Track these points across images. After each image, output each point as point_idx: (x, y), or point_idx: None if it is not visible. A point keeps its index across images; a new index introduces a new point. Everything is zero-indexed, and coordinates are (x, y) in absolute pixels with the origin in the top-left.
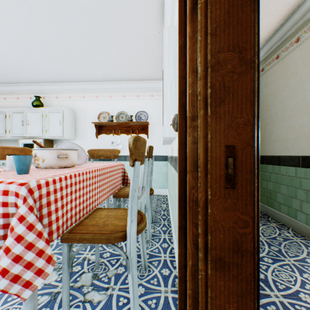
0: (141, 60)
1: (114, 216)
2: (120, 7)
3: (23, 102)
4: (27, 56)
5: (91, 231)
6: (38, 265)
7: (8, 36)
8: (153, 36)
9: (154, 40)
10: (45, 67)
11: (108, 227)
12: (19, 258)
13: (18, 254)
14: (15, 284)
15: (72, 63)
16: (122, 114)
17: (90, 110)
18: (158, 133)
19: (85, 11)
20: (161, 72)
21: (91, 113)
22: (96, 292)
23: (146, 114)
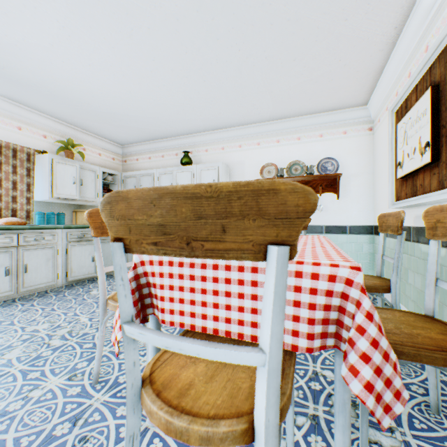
0: (342, 80)
1: (399, 321)
2: (344, 4)
3: (169, 160)
4: (188, 103)
5: (401, 342)
6: (394, 384)
7: (178, 82)
8: (380, 36)
9: (379, 43)
10: (202, 114)
11: (420, 339)
12: (378, 371)
13: (377, 364)
14: (377, 405)
15: (238, 103)
16: (296, 165)
17: (249, 163)
18: (355, 191)
19: (287, 26)
20: (368, 93)
21: (250, 167)
22: (376, 431)
23: (334, 161)
